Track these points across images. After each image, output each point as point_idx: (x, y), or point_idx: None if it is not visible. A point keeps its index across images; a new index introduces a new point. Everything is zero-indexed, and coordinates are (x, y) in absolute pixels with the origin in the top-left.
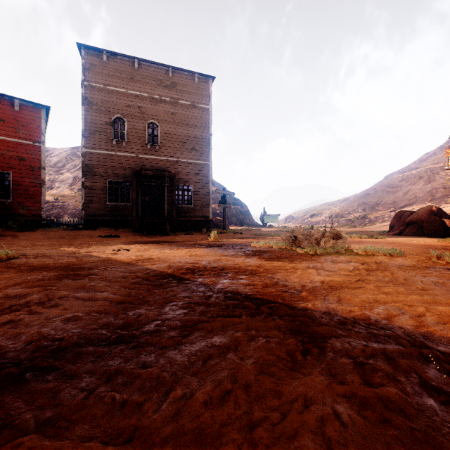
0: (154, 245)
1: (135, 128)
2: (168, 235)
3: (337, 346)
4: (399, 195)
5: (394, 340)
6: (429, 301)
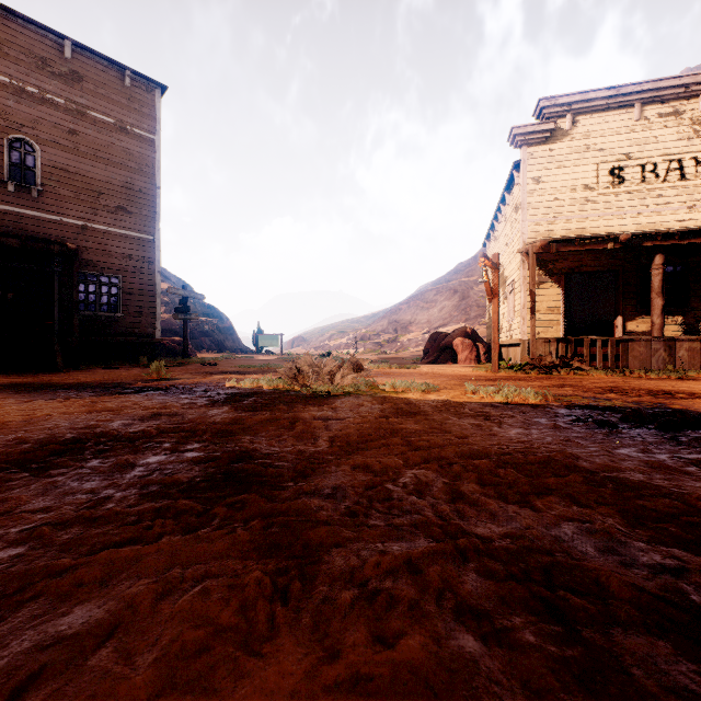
0: (10, 393)
1: None
2: (59, 371)
3: (337, 565)
4: (434, 313)
5: (424, 530)
6: (465, 454)
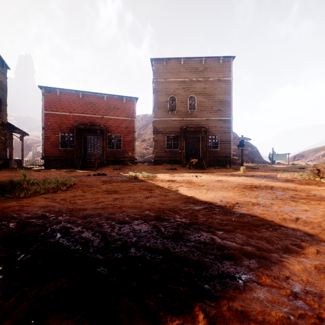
0: (207, 174)
1: (181, 102)
2: (205, 169)
3: None
4: None
5: None
6: None
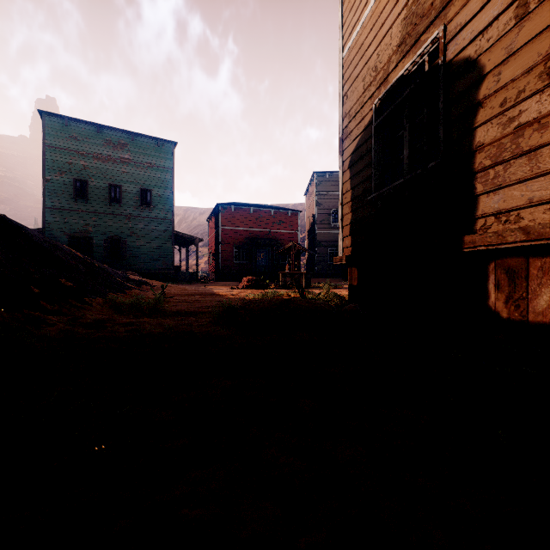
0: None
1: None
2: None
3: None
4: None
5: None
6: None
